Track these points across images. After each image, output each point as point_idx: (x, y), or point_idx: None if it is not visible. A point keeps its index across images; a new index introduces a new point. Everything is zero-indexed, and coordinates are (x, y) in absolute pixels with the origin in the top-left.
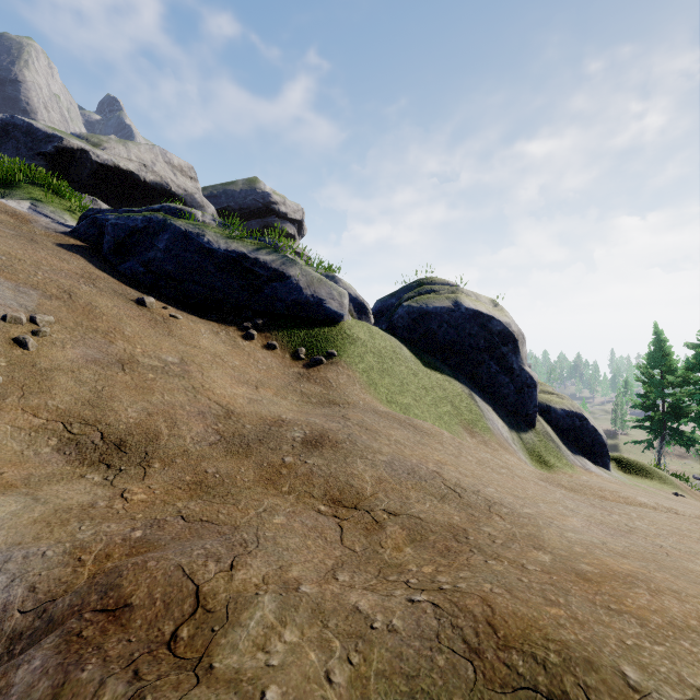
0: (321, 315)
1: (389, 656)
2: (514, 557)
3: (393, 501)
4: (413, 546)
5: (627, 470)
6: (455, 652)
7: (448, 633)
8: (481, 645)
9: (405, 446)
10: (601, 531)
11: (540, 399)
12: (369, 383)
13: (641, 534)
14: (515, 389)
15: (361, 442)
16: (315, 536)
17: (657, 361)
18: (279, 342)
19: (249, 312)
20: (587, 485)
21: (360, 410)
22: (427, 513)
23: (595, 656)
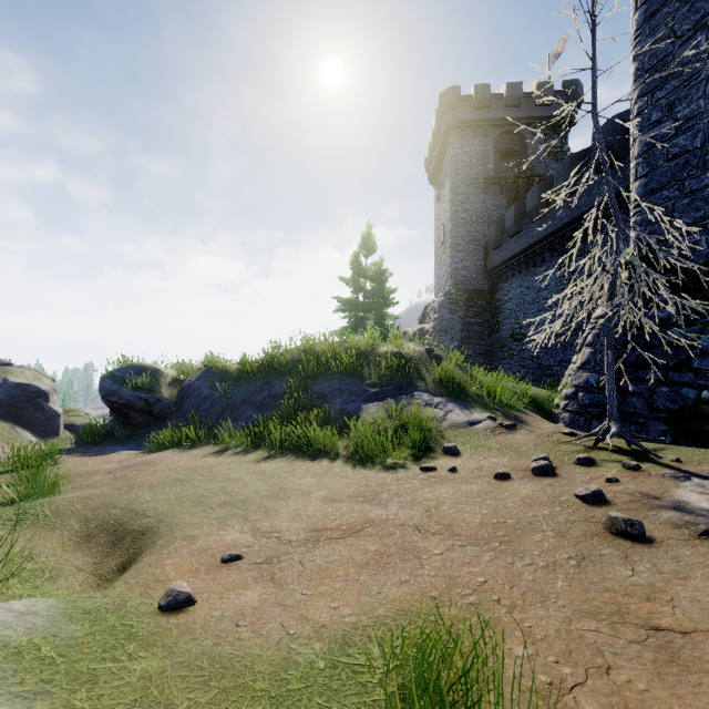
0: None
1: None
2: None
3: None
4: None
5: None
6: None
7: None
8: None
9: None
10: None
11: (69, 421)
12: None
13: None
14: (46, 419)
15: None
16: None
17: None
18: None
19: None
20: None
21: None
22: None
23: None
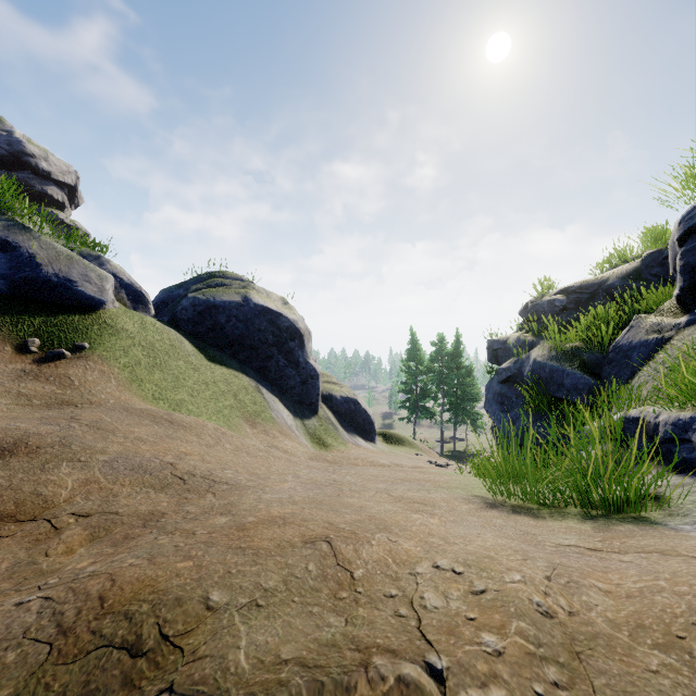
0: (70, 300)
1: None
2: (193, 527)
3: (92, 502)
4: (91, 544)
5: (389, 442)
6: (38, 641)
7: (43, 624)
8: (77, 623)
9: (145, 442)
10: (303, 488)
11: (324, 389)
12: (131, 379)
13: (337, 484)
14: (301, 381)
15: (79, 443)
16: None
17: (414, 355)
18: None
19: None
20: (347, 456)
21: (104, 409)
22: (131, 506)
23: (190, 592)
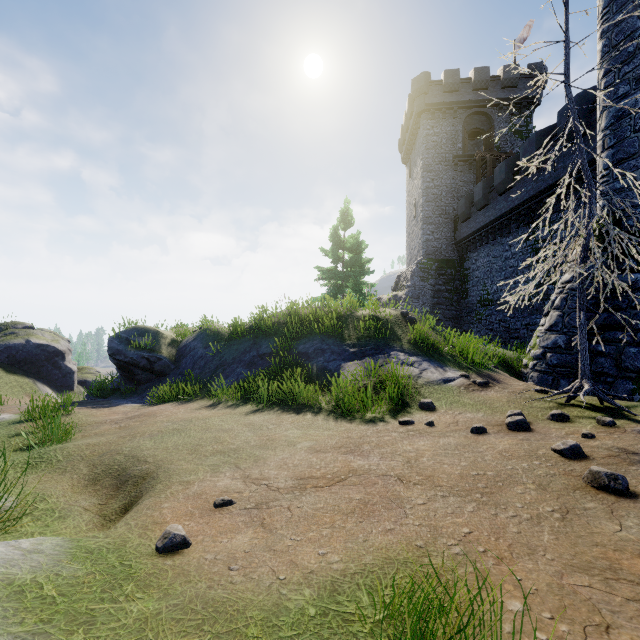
0: None
1: None
2: None
3: None
4: None
5: None
6: None
7: None
8: None
9: None
10: None
11: (82, 377)
12: None
13: None
14: (62, 376)
15: None
16: None
17: None
18: None
19: None
20: None
21: None
22: None
23: None
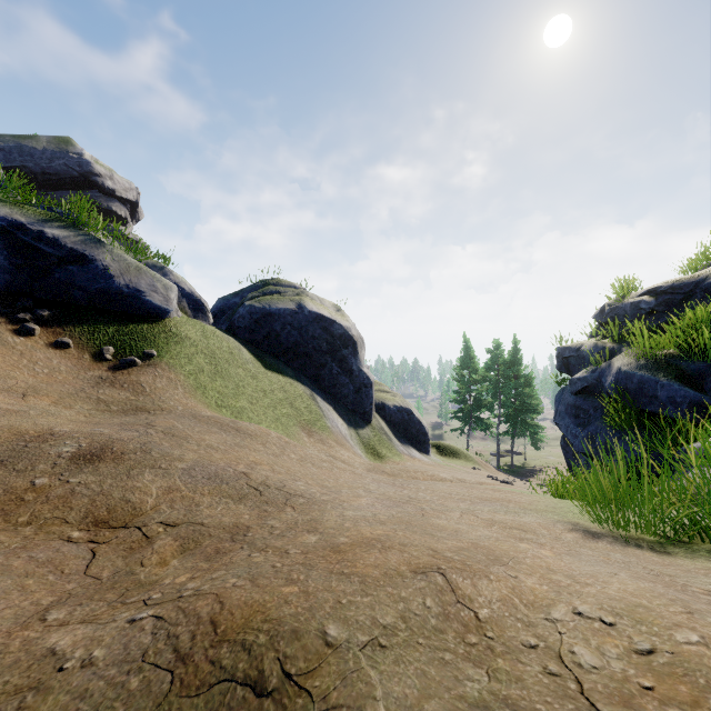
0: (139, 309)
1: (68, 700)
2: (283, 544)
3: (177, 511)
4: (183, 556)
5: (443, 454)
6: (158, 666)
7: (160, 647)
8: (193, 649)
9: (217, 450)
10: (382, 505)
11: (377, 398)
12: (196, 386)
13: (415, 502)
14: (354, 389)
15: (158, 450)
16: (45, 572)
17: (467, 363)
18: (75, 340)
19: (30, 300)
20: (406, 469)
21: (175, 416)
22: (214, 517)
23: (305, 624)
